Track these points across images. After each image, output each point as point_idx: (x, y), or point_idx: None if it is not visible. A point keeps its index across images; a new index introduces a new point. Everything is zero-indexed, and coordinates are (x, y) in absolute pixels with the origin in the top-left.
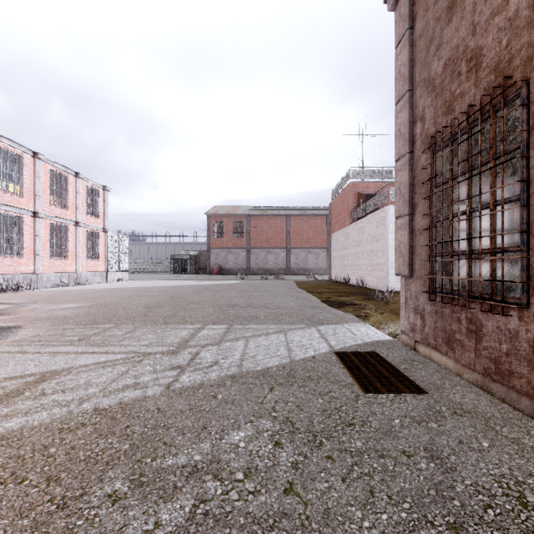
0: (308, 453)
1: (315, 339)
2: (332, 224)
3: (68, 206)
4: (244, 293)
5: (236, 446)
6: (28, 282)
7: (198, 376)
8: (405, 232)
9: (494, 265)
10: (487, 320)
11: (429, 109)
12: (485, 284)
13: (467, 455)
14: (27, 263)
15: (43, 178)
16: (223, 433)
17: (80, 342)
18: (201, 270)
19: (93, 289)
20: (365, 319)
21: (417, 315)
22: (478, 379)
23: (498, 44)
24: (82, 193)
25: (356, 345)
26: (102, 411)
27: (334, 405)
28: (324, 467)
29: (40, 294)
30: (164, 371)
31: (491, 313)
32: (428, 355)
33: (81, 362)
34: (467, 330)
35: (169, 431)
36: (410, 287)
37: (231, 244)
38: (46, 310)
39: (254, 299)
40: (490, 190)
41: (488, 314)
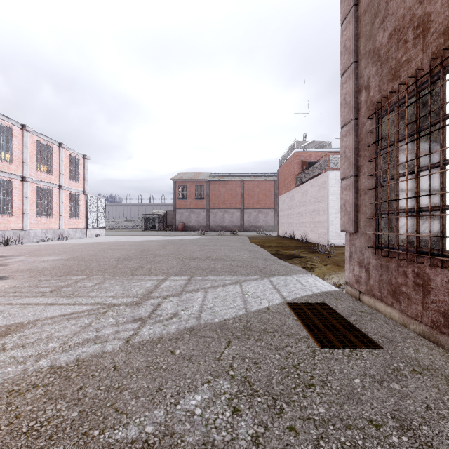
0: (268, 423)
1: (268, 290)
2: (279, 187)
3: (53, 172)
4: (204, 247)
5: (192, 414)
6: (17, 237)
7: (158, 329)
8: (351, 192)
9: (443, 222)
10: (436, 275)
11: (374, 78)
12: (422, 239)
13: (439, 424)
14: (16, 221)
15: (30, 148)
16: (178, 396)
17: (51, 293)
18: (168, 227)
19: (74, 244)
20: (311, 271)
21: (362, 268)
22: (425, 330)
23: (448, 8)
24: (64, 161)
25: (306, 295)
26: (57, 370)
27: (291, 361)
28: (288, 442)
29: (26, 247)
30: (126, 324)
31: (441, 268)
32: (373, 305)
33: (48, 314)
34: (414, 284)
35: (123, 394)
36: (354, 242)
37: (193, 205)
38: (27, 263)
39: (213, 253)
40: (441, 149)
41: (437, 269)
